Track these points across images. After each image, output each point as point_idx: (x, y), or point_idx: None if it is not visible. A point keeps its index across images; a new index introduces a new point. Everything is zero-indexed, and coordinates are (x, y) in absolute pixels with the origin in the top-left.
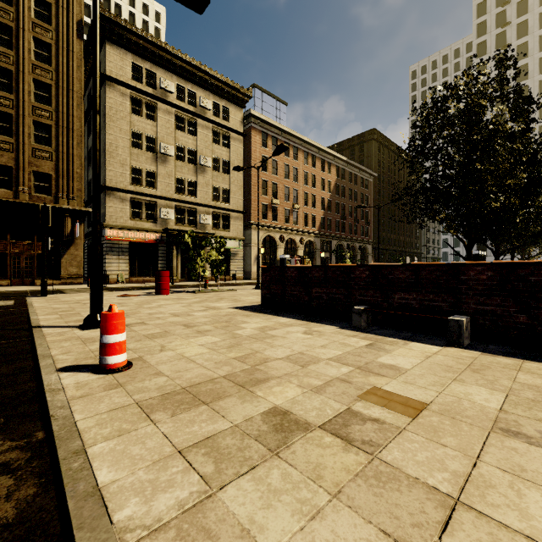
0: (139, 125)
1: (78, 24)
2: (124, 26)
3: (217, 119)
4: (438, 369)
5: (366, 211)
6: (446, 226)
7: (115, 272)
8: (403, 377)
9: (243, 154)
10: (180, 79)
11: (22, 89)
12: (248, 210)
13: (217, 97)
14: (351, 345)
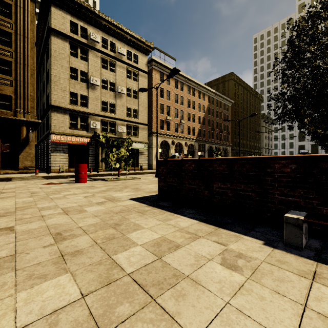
0: (75, 64)
1: None
2: None
3: (129, 62)
4: None
5: (227, 125)
6: (313, 126)
7: (58, 164)
8: None
9: (147, 86)
10: (104, 33)
11: None
12: (151, 123)
13: (129, 47)
14: None
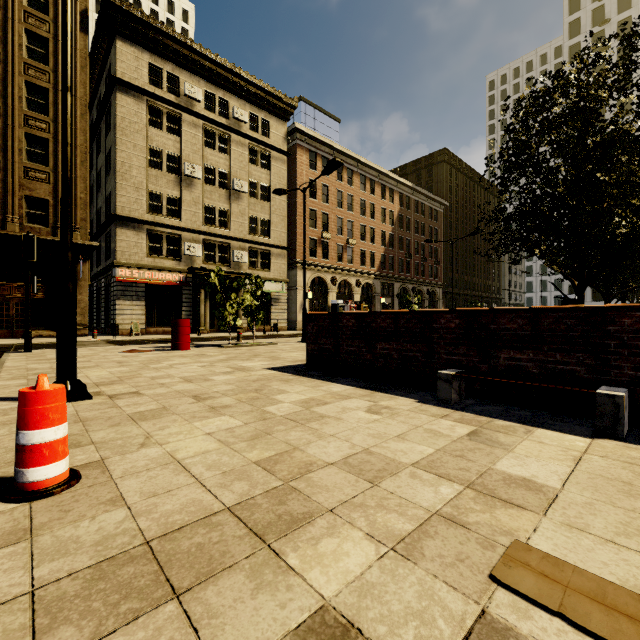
0: (158, 141)
1: (82, 15)
2: (140, 18)
3: (254, 135)
4: (611, 490)
5: (435, 247)
6: (548, 261)
7: (128, 321)
8: (558, 510)
9: (287, 178)
10: (210, 84)
11: (11, 93)
12: (293, 246)
13: (254, 108)
14: (443, 433)
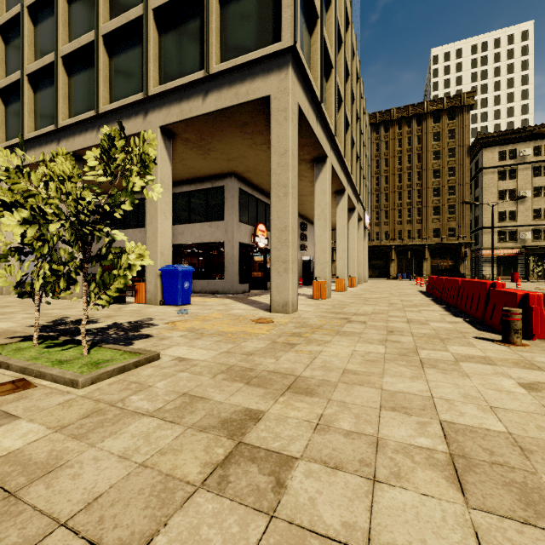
0: (503, 186)
1: (467, 149)
2: (493, 136)
3: None
4: None
5: None
6: None
7: (488, 273)
8: None
9: None
10: (536, 141)
11: (443, 193)
12: None
13: None
14: None
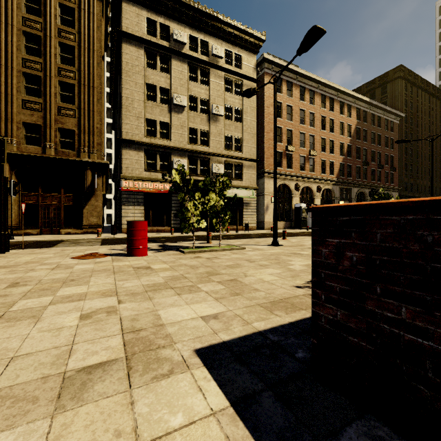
0: (153, 79)
1: None
2: None
3: (229, 67)
4: None
5: (391, 155)
6: None
7: None
8: None
9: (256, 103)
10: (193, 29)
11: (49, 52)
12: (261, 158)
13: (229, 45)
14: None
